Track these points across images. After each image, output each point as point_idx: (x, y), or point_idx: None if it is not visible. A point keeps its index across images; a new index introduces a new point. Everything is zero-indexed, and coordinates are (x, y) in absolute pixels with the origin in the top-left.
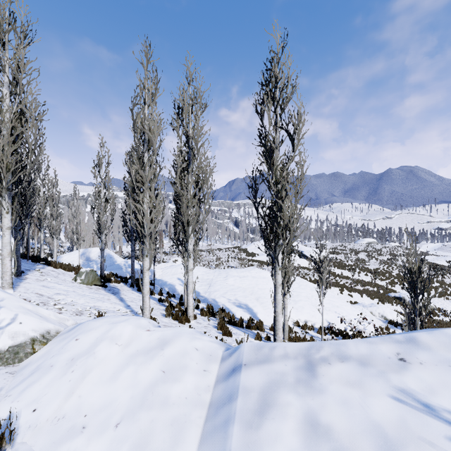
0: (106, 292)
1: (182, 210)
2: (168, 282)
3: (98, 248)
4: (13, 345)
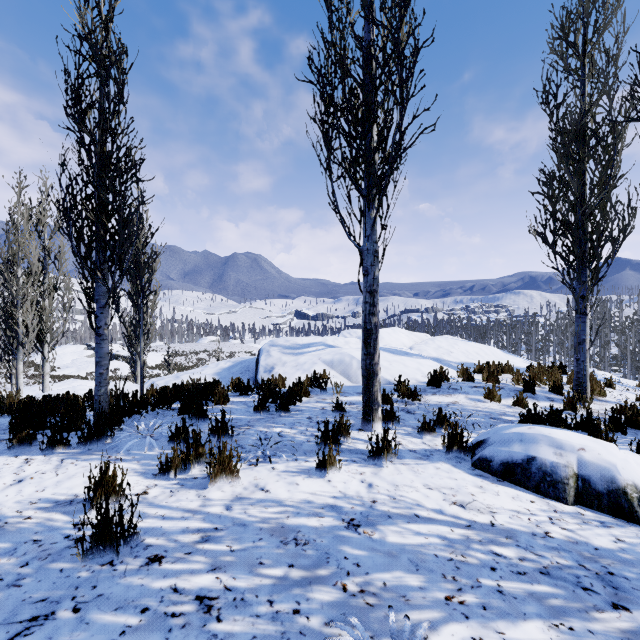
0: None
1: (48, 318)
2: None
3: None
4: None
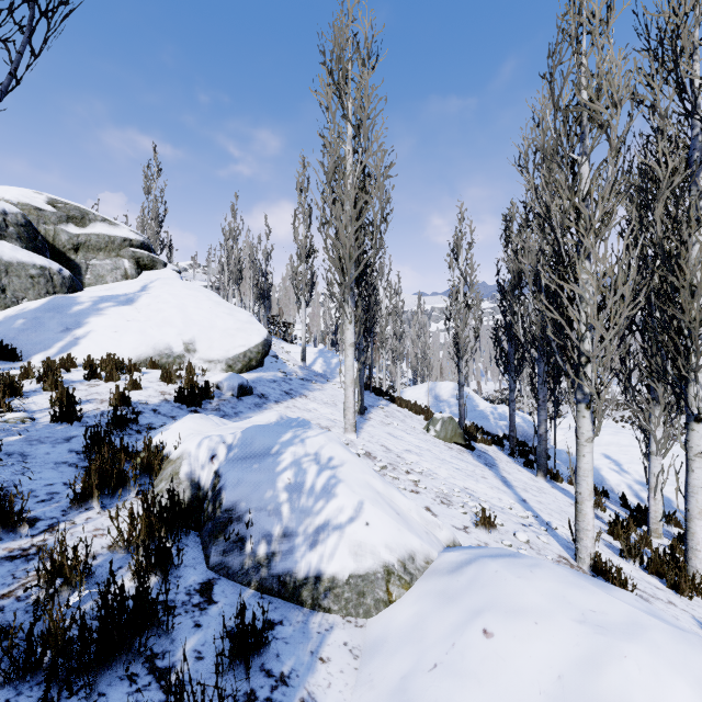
0: (474, 459)
1: (684, 294)
2: None
3: (449, 382)
4: (355, 573)
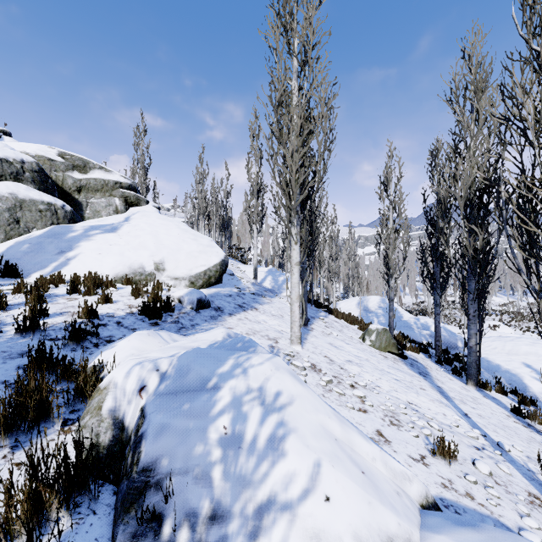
0: (408, 368)
1: None
2: (501, 366)
3: (376, 296)
4: None
